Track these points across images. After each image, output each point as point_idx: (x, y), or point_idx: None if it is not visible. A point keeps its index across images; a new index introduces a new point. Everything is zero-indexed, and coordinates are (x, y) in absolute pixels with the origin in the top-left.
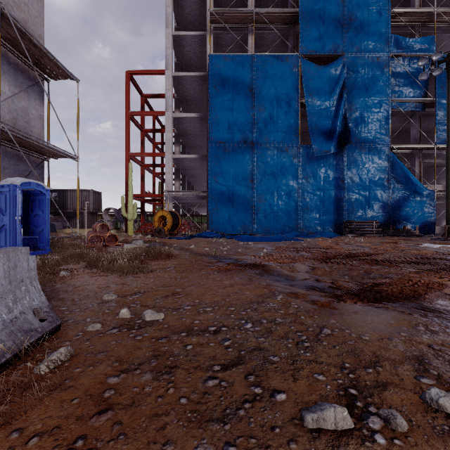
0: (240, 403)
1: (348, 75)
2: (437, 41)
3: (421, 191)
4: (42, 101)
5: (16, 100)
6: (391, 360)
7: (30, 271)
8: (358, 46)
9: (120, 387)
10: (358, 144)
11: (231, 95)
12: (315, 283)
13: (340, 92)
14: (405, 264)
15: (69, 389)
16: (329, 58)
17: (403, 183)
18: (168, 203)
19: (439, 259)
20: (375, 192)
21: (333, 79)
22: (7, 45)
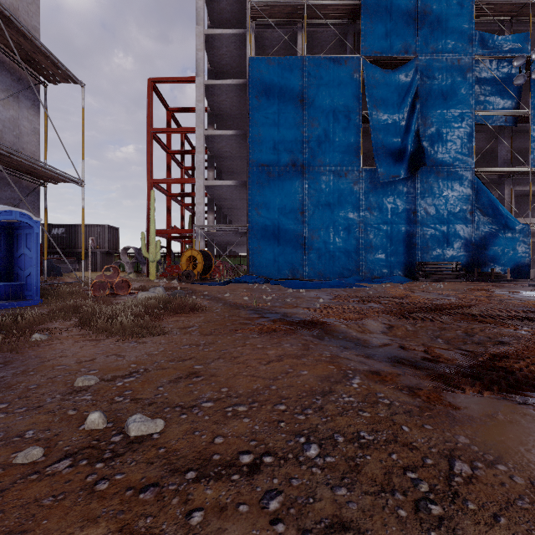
0: None
1: (422, 82)
2: (531, 40)
3: (513, 225)
4: (38, 111)
5: (2, 108)
6: None
7: None
8: (434, 45)
9: None
10: (434, 167)
11: (277, 108)
12: (401, 352)
13: (412, 103)
14: (513, 321)
15: None
16: (398, 60)
17: (490, 216)
18: (199, 241)
19: None
20: (456, 226)
21: (403, 86)
22: None
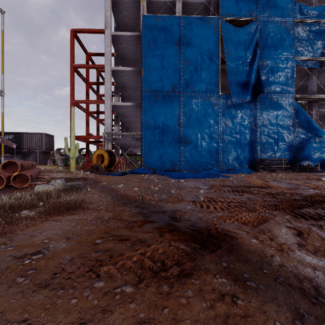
0: None
1: (260, 36)
2: None
3: (320, 134)
4: None
5: None
6: None
7: None
8: (268, 11)
9: None
10: (268, 94)
11: (162, 51)
12: None
13: (254, 50)
14: None
15: None
16: (244, 21)
17: (305, 128)
18: (107, 143)
19: None
20: (283, 134)
21: (248, 38)
22: None
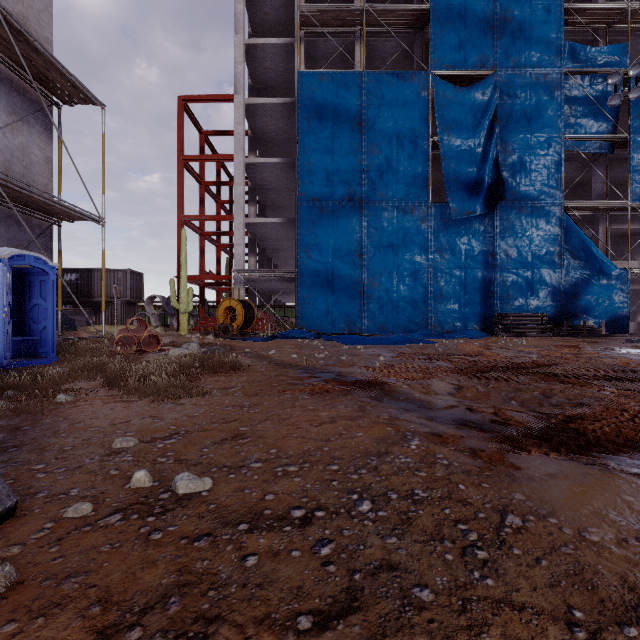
0: None
1: (501, 101)
2: (631, 51)
3: (609, 271)
4: (50, 137)
5: (10, 134)
6: None
7: None
8: (516, 58)
9: None
10: (516, 202)
11: (331, 131)
12: (467, 415)
13: (490, 126)
14: (600, 381)
15: None
16: (473, 76)
17: (582, 259)
18: (238, 288)
19: None
20: (541, 272)
21: (480, 106)
22: None
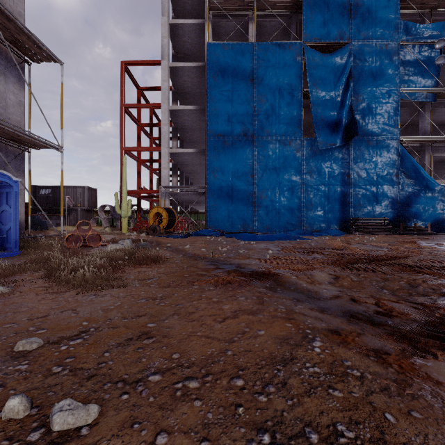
0: None
1: (354, 64)
2: None
3: (433, 186)
4: (22, 86)
5: None
6: None
7: None
8: (365, 32)
9: None
10: (365, 137)
11: (231, 86)
12: (353, 306)
13: (346, 82)
14: None
15: None
16: (334, 45)
17: (413, 178)
18: (164, 199)
19: None
20: (384, 187)
21: (339, 67)
22: None
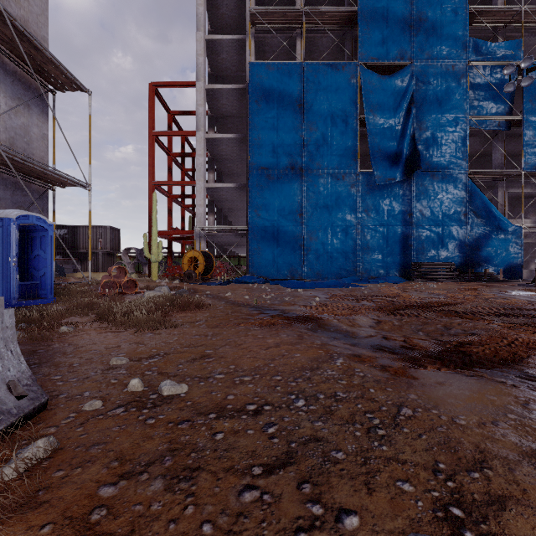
0: (292, 534)
1: (417, 87)
2: (525, 46)
3: (506, 227)
4: (46, 117)
5: (14, 116)
6: (503, 458)
7: (5, 330)
8: (429, 51)
9: (116, 504)
10: (429, 170)
11: (276, 112)
12: (383, 342)
13: (408, 107)
14: (492, 317)
15: (41, 506)
16: (394, 66)
17: (483, 218)
18: (200, 242)
19: (533, 310)
20: (450, 228)
21: (399, 91)
22: (3, 48)
